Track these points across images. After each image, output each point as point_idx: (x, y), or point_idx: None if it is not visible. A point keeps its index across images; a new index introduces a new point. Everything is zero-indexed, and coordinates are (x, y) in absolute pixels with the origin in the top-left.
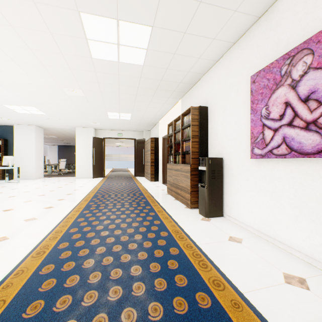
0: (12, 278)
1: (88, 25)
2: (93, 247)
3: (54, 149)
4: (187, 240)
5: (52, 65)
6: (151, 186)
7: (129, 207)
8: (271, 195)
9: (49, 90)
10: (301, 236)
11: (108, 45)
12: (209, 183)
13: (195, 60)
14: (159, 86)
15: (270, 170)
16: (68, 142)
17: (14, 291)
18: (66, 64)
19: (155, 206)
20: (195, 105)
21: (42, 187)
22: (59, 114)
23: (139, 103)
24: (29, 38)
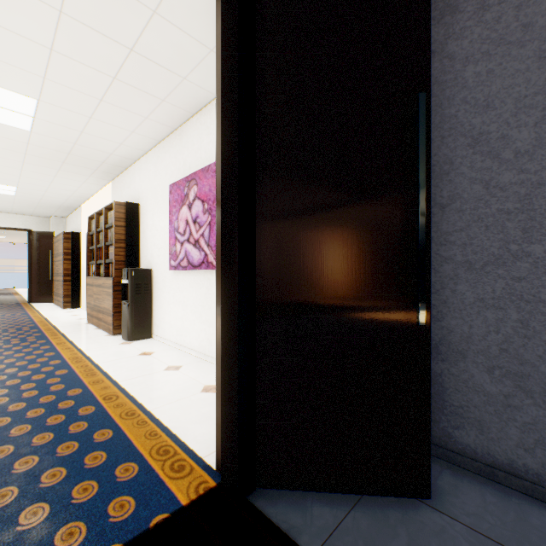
0: None
1: None
2: None
3: None
4: (87, 362)
5: None
6: (62, 315)
7: (3, 345)
8: (182, 305)
9: None
10: (196, 337)
11: None
12: (133, 300)
13: (117, 144)
14: (67, 160)
15: (182, 282)
16: None
17: None
18: None
19: (56, 338)
20: (128, 198)
21: None
22: None
23: (32, 175)
24: None
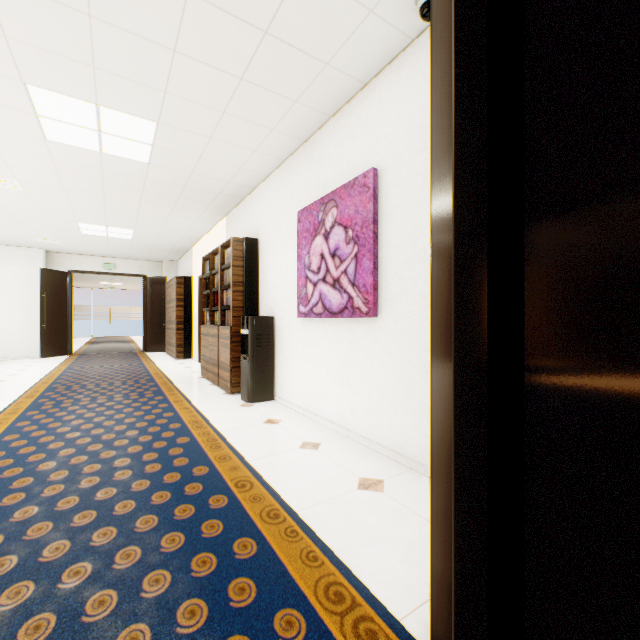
0: None
1: (41, 100)
2: (53, 451)
3: None
4: (208, 428)
5: None
6: (175, 367)
7: (122, 399)
8: (314, 362)
9: None
10: (333, 405)
11: (81, 129)
12: (253, 353)
13: (235, 169)
14: (183, 194)
15: (314, 333)
16: None
17: None
18: None
19: (172, 395)
20: (245, 233)
21: None
22: None
23: (148, 215)
24: None
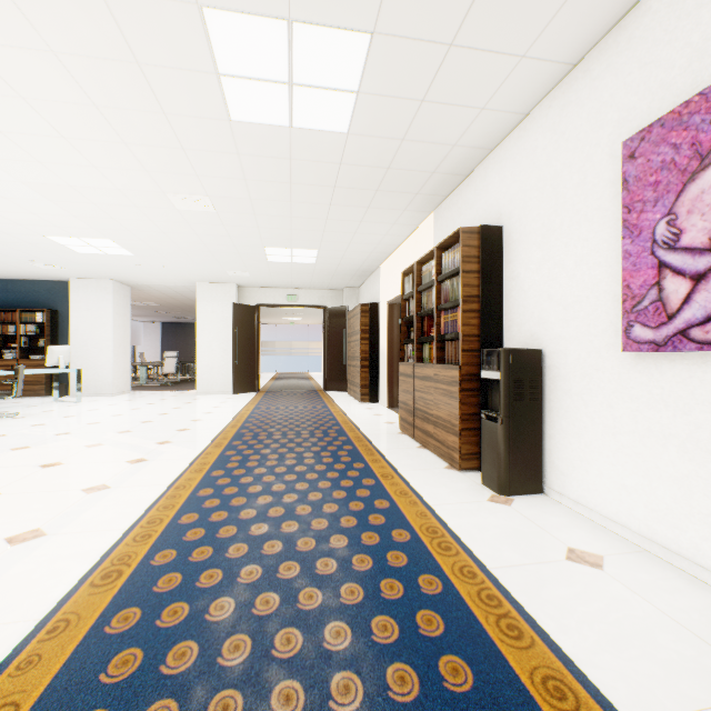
0: (42, 641)
1: (221, 39)
2: (232, 566)
3: (154, 331)
4: (461, 554)
5: (143, 142)
6: (363, 413)
7: (314, 463)
8: (683, 447)
9: (139, 201)
10: None
11: (268, 86)
12: (508, 412)
13: (472, 114)
14: (382, 184)
15: (681, 383)
16: (182, 316)
17: (43, 679)
18: (173, 139)
19: (374, 461)
20: (470, 226)
21: (126, 414)
22: (161, 254)
23: (335, 226)
24: (92, 81)
